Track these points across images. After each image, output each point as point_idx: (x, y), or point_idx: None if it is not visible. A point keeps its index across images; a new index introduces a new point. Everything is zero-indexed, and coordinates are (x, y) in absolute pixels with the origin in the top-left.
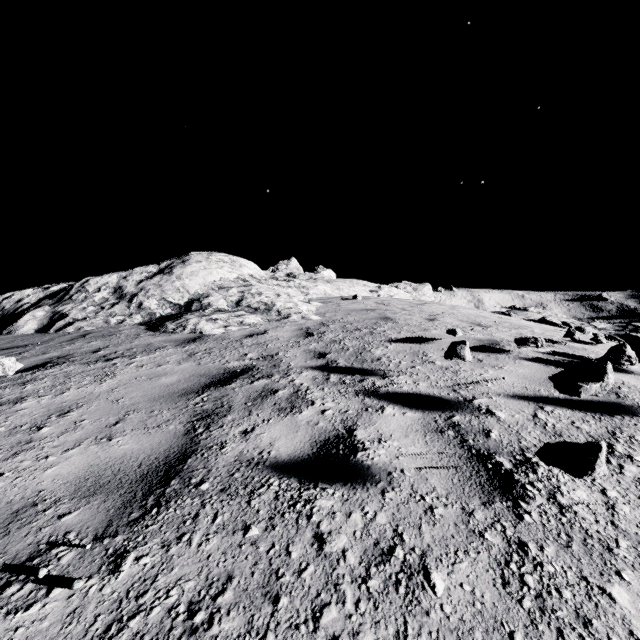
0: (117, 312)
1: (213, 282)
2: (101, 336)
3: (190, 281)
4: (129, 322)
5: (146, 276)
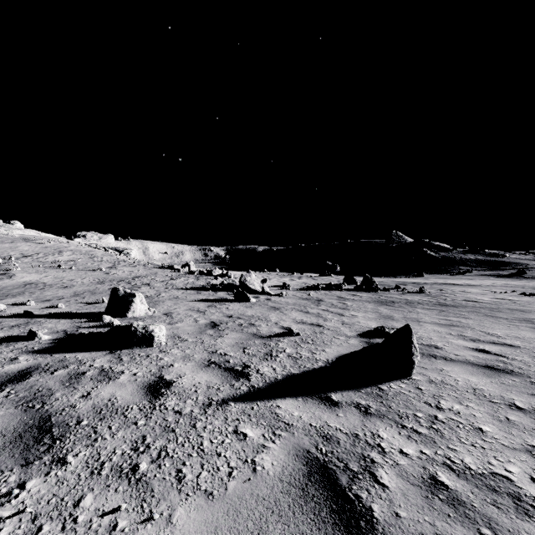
0: None
1: None
2: None
3: None
4: None
5: None
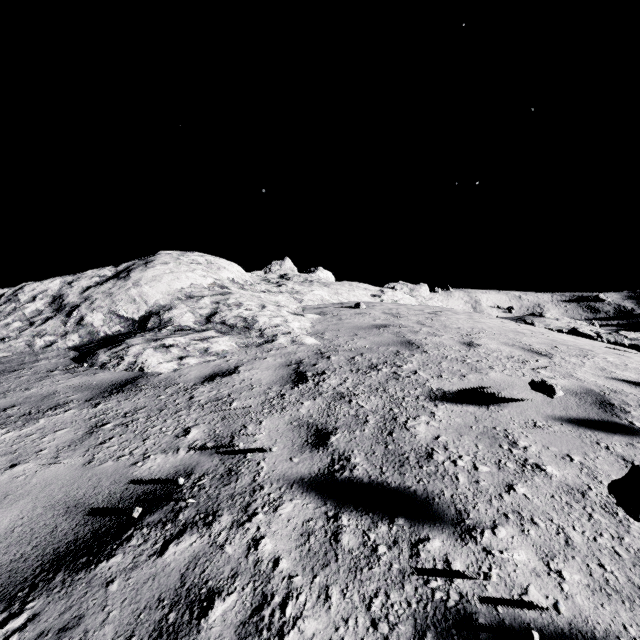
0: (48, 330)
1: (180, 289)
2: None
3: (150, 288)
4: (60, 345)
5: (96, 281)
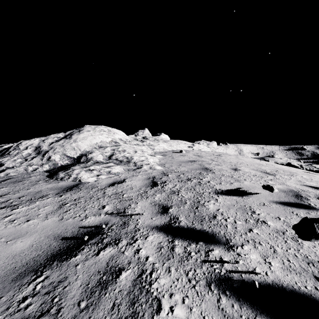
0: (34, 163)
1: (96, 143)
2: (13, 182)
3: (81, 143)
4: (40, 170)
5: (56, 140)
